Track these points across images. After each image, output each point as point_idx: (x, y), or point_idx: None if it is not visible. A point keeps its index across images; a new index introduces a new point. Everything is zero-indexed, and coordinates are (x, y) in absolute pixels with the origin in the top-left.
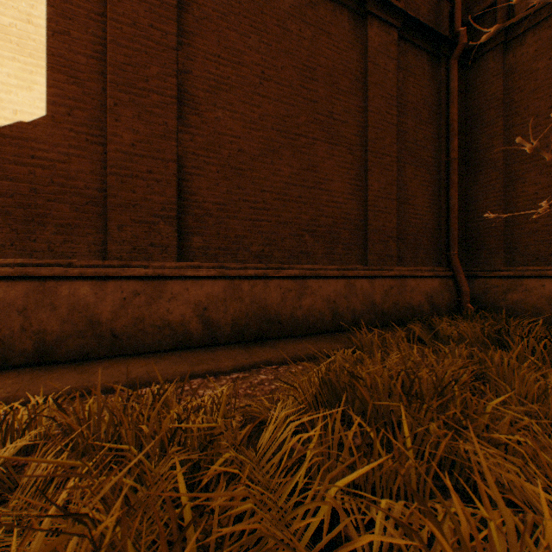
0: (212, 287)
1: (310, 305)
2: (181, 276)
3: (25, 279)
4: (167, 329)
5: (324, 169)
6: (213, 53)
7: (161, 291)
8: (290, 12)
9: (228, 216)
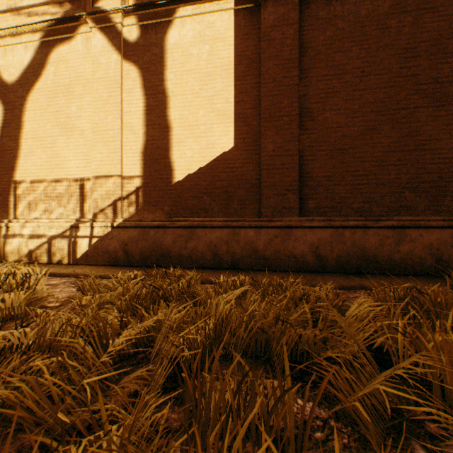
0: (321, 234)
1: (408, 251)
2: (301, 226)
3: (227, 227)
4: (293, 258)
5: (427, 131)
6: (322, 75)
7: (289, 235)
8: (388, 12)
9: (334, 184)
